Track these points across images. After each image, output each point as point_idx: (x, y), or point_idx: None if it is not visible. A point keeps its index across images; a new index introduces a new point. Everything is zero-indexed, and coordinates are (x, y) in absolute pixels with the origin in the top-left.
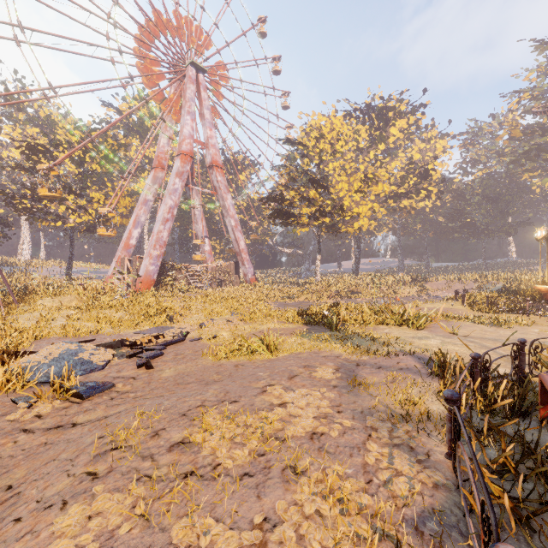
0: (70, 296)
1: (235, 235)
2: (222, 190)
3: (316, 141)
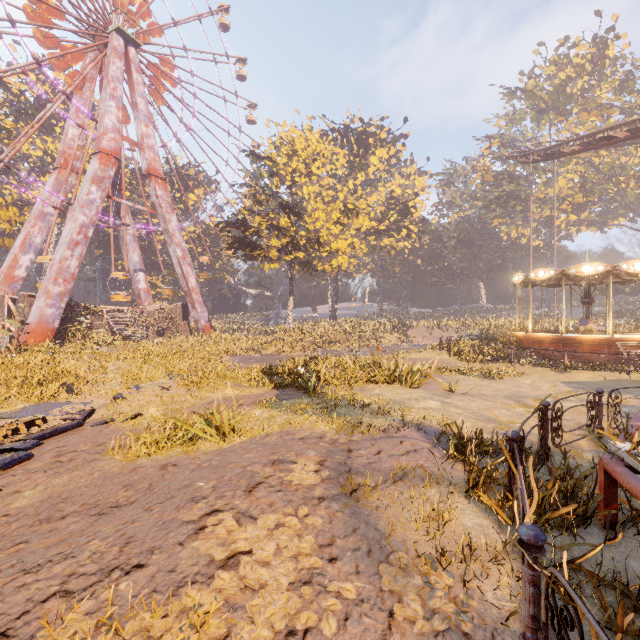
0: None
1: (182, 268)
2: (163, 208)
3: (288, 158)
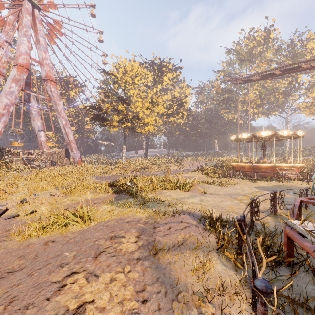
0: None
1: (65, 130)
2: (55, 98)
3: (122, 75)
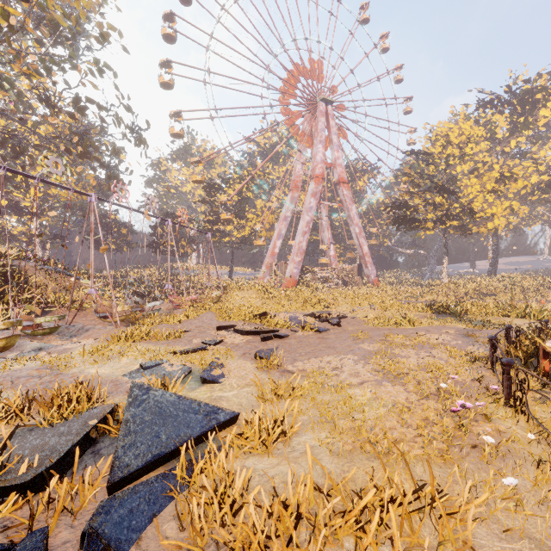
0: (250, 291)
1: (358, 240)
2: (347, 202)
3: (442, 148)
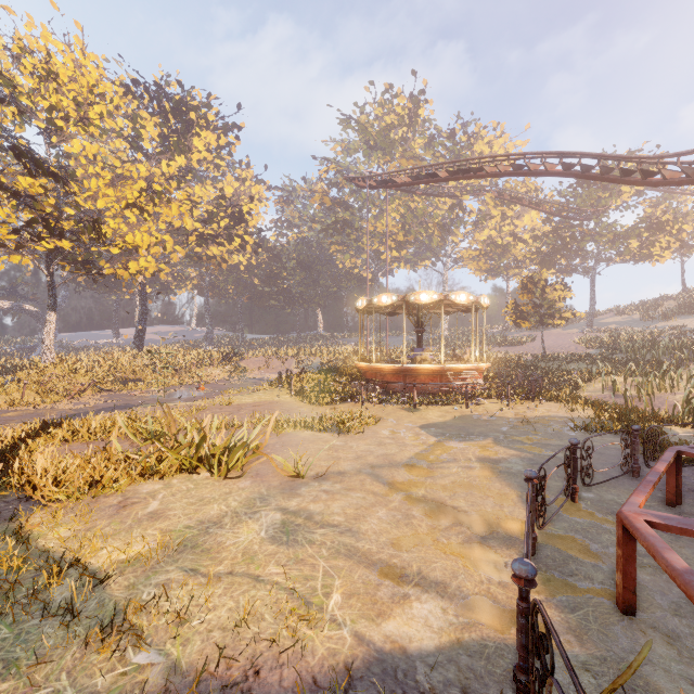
0: None
1: None
2: None
3: (38, 81)
